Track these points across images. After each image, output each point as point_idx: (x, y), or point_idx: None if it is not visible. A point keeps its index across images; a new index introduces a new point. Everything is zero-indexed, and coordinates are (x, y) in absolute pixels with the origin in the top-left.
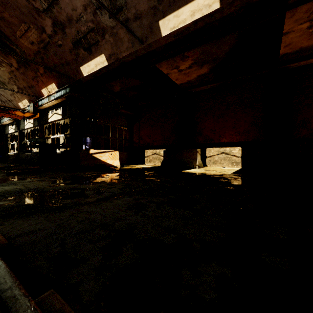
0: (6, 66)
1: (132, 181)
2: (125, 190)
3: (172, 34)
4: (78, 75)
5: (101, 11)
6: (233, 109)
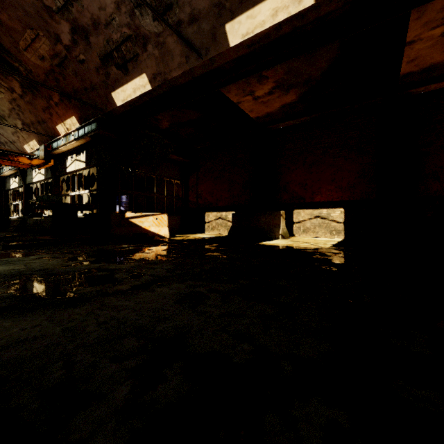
0: (5, 92)
1: (186, 258)
2: (175, 271)
3: (244, 44)
4: (108, 104)
5: (141, 10)
6: (332, 154)
